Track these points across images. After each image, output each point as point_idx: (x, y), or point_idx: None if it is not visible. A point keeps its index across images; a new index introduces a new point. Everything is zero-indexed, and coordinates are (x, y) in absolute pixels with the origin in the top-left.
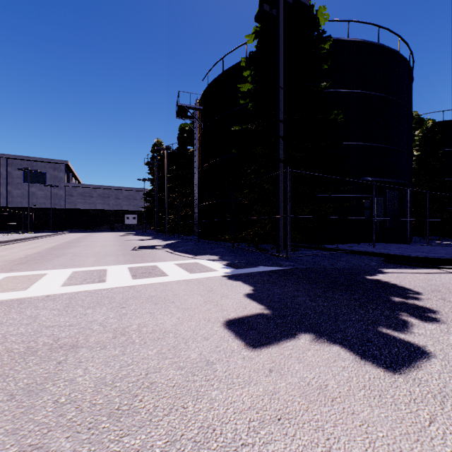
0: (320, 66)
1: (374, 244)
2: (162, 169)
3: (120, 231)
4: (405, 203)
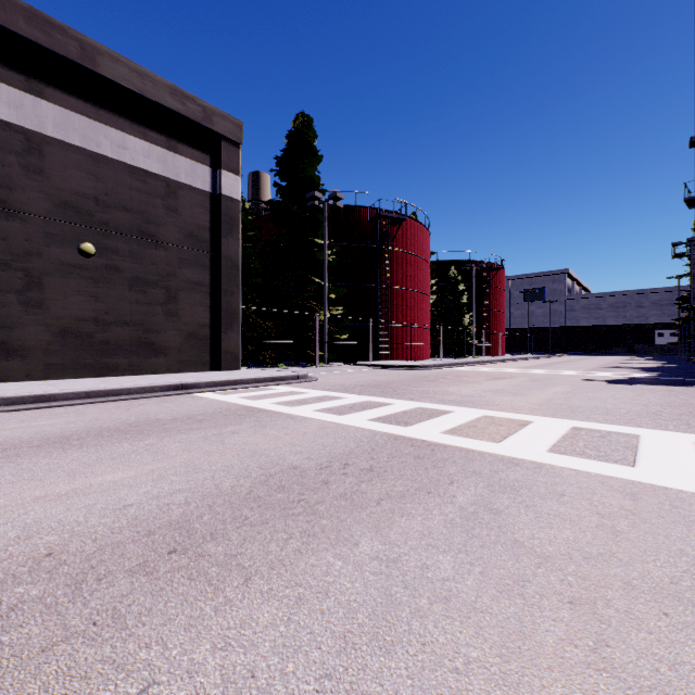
0: None
1: None
2: None
3: (642, 355)
4: None
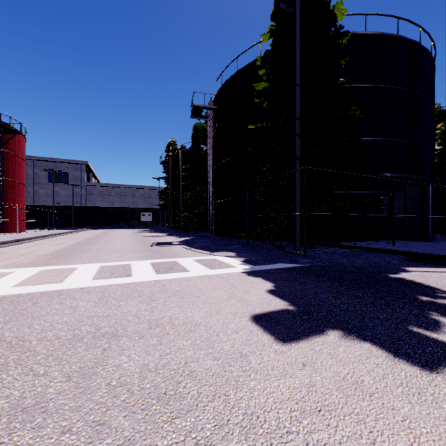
0: (337, 61)
1: (394, 242)
2: (176, 167)
3: (136, 228)
4: (426, 200)
